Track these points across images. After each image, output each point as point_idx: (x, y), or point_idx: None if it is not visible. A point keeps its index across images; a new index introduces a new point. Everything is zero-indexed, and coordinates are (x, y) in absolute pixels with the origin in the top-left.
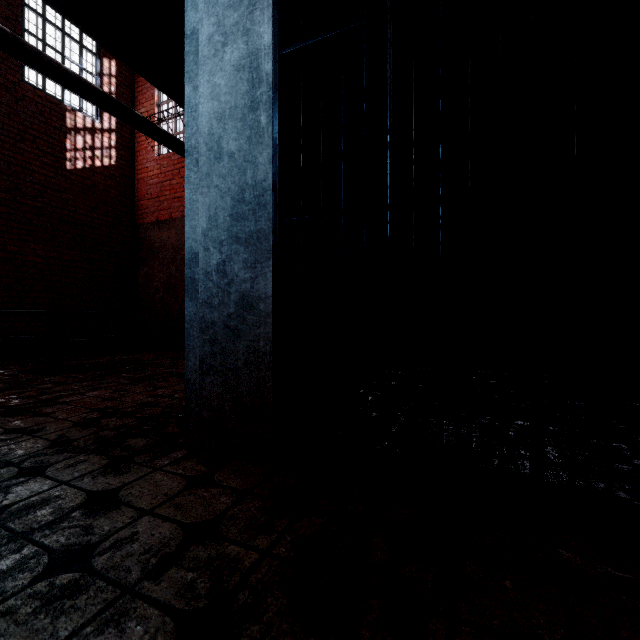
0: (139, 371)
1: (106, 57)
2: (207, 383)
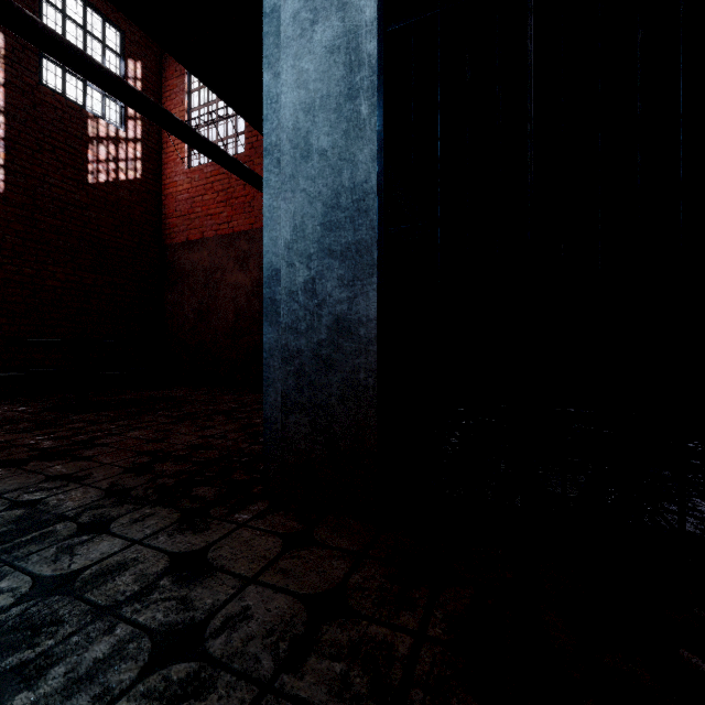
0: (176, 408)
1: (131, 58)
2: (291, 422)
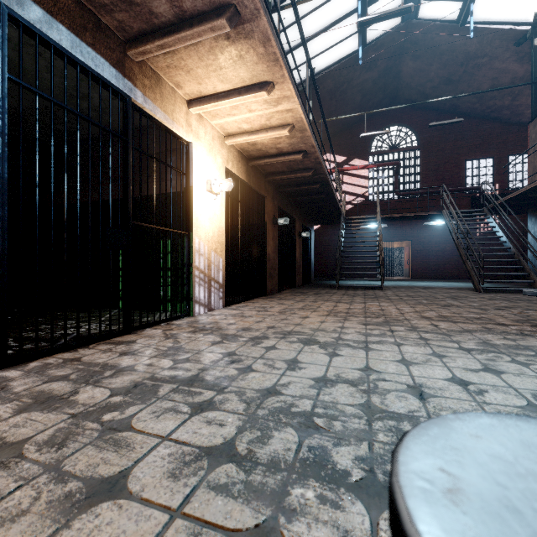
0: None
1: None
2: None
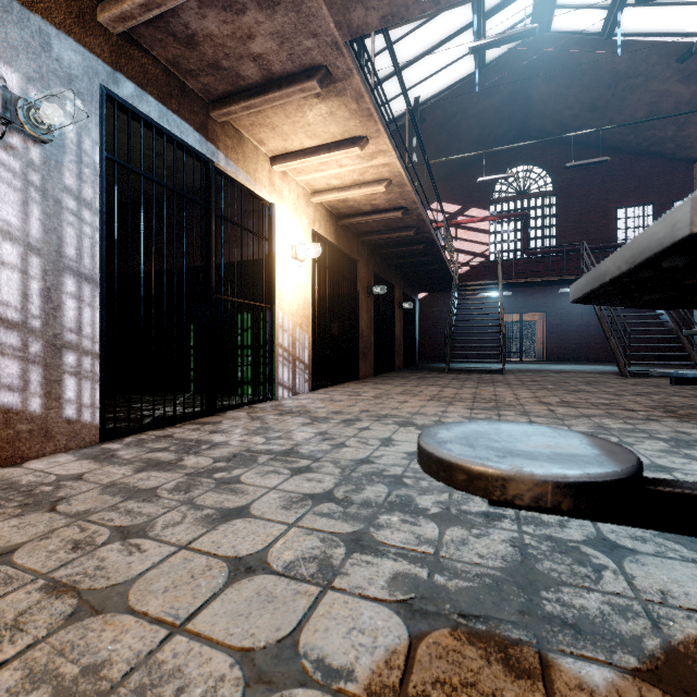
0: None
1: None
2: None
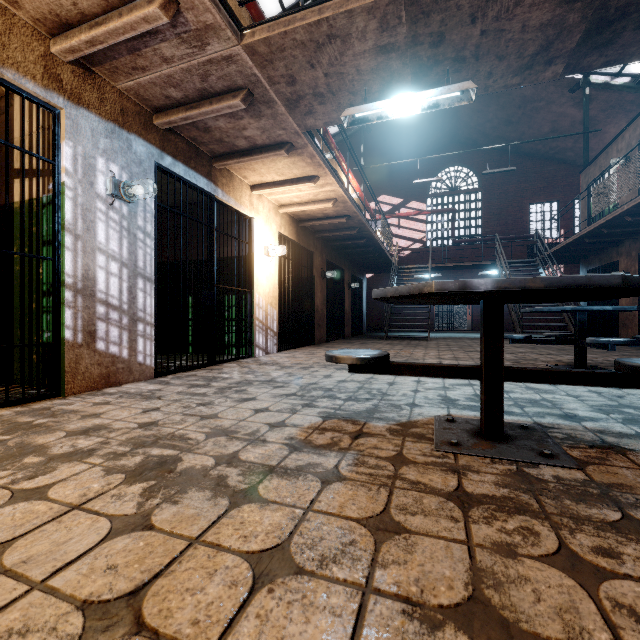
0: None
1: None
2: None
